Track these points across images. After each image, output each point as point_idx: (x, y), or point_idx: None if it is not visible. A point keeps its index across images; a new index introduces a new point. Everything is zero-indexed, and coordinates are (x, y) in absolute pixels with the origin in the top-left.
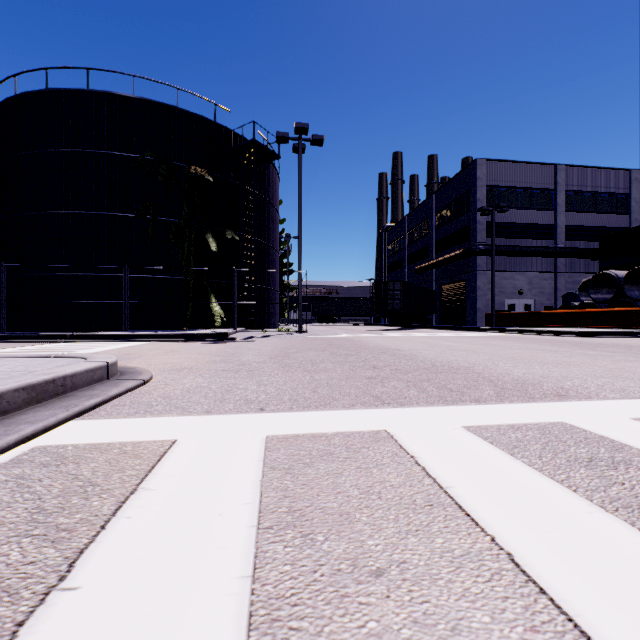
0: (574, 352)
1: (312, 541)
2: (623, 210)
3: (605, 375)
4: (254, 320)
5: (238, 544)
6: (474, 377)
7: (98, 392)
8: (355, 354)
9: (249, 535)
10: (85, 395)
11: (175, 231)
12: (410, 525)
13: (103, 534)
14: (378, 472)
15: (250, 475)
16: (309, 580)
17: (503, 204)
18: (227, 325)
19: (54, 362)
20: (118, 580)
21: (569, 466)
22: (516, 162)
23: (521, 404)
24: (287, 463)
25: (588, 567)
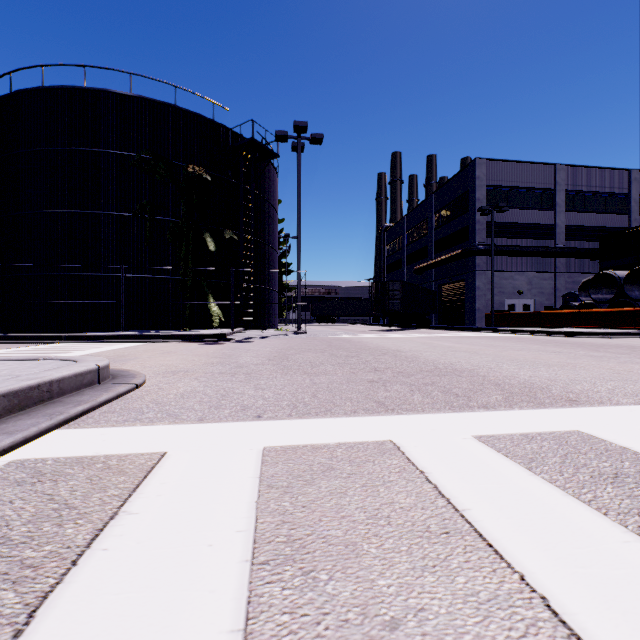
0: (578, 353)
1: (314, 581)
2: (622, 210)
3: (614, 378)
4: (253, 320)
5: (228, 585)
6: (479, 380)
7: (87, 398)
8: (355, 355)
9: (242, 573)
10: (72, 401)
11: (173, 230)
12: (426, 559)
13: (73, 572)
14: (386, 491)
15: (245, 495)
16: (311, 635)
17: (503, 204)
18: (225, 325)
19: (42, 365)
20: (84, 636)
21: (594, 483)
22: (516, 162)
23: (532, 410)
24: (285, 480)
25: (638, 616)
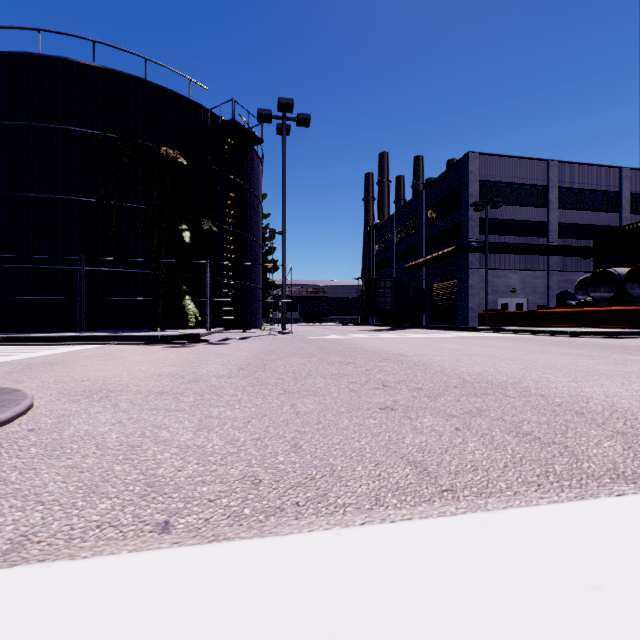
0: (615, 357)
1: None
2: (614, 208)
3: None
4: (234, 319)
5: None
6: (544, 404)
7: None
8: (351, 362)
9: None
10: None
11: (143, 219)
12: None
13: None
14: None
15: None
16: None
17: (497, 199)
18: (203, 325)
19: None
20: None
21: None
22: (509, 157)
23: None
24: None
25: None
